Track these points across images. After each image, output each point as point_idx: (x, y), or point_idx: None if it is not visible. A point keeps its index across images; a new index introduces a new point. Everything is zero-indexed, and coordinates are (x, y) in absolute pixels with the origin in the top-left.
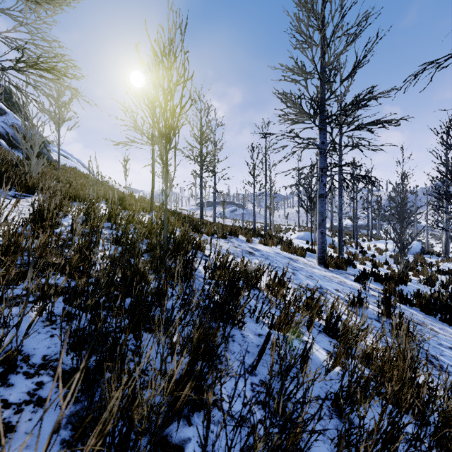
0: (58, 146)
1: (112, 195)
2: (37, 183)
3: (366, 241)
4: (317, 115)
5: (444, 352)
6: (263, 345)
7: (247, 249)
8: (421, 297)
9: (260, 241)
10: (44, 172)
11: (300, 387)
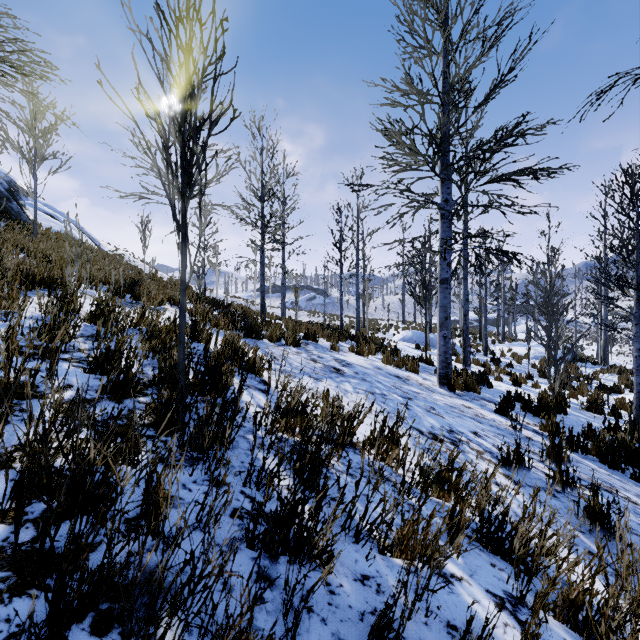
0: (34, 198)
1: (118, 277)
2: None
3: (496, 344)
4: (439, 158)
5: None
6: (378, 636)
7: (332, 364)
8: (599, 440)
9: (352, 347)
10: (2, 239)
11: None
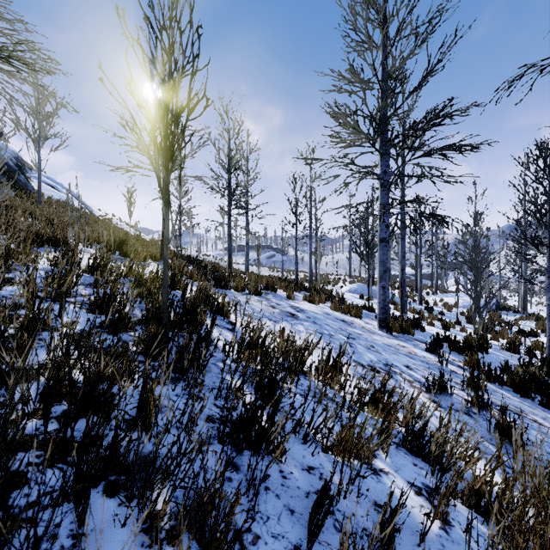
0: (39, 172)
1: (109, 237)
2: None
3: (430, 295)
4: (378, 136)
5: None
6: (318, 504)
7: (288, 310)
8: (513, 373)
9: (305, 297)
10: (13, 206)
11: None
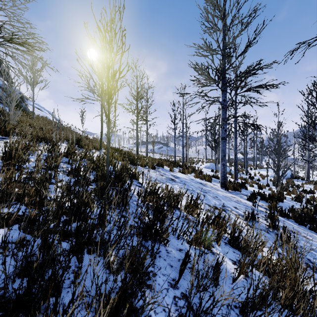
0: (33, 101)
1: (72, 137)
2: (13, 128)
3: (252, 170)
4: (220, 80)
5: (316, 256)
6: (184, 262)
7: (170, 177)
8: (295, 212)
9: (179, 170)
10: (21, 120)
11: (215, 304)
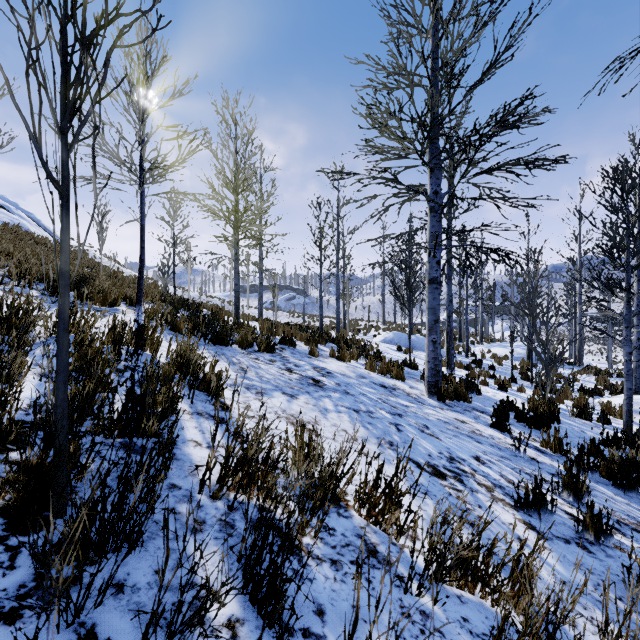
0: None
1: None
2: None
3: (476, 344)
4: (429, 143)
5: None
6: None
7: (310, 374)
8: (610, 460)
9: (332, 352)
10: None
11: None
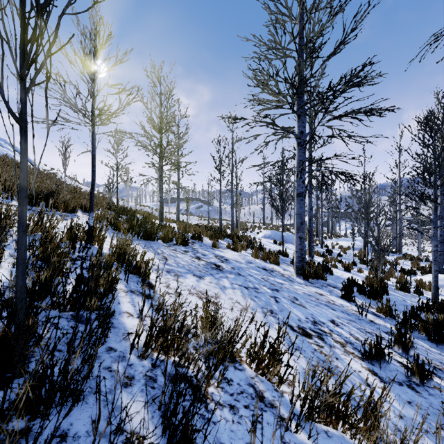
0: None
1: (36, 189)
2: None
3: (328, 239)
4: (297, 97)
5: None
6: None
7: (213, 261)
8: (426, 322)
9: (228, 245)
10: None
11: None
